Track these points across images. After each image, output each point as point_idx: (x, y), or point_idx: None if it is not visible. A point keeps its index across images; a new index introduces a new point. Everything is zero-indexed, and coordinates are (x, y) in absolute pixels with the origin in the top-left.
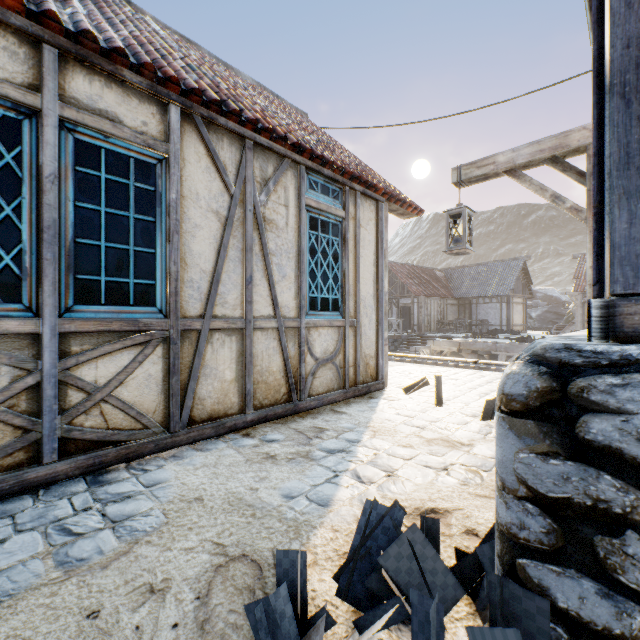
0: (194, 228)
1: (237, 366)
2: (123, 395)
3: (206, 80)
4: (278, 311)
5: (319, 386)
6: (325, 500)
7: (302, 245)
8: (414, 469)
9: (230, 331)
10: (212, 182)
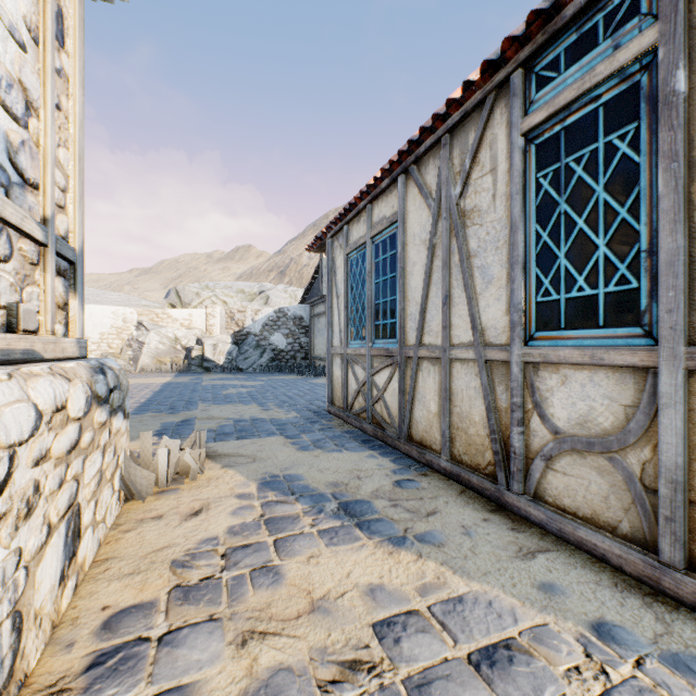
0: (413, 267)
1: (439, 400)
2: (386, 398)
3: None
4: (476, 336)
5: (563, 492)
6: (267, 483)
7: (513, 215)
8: (253, 533)
9: (434, 360)
10: (422, 215)
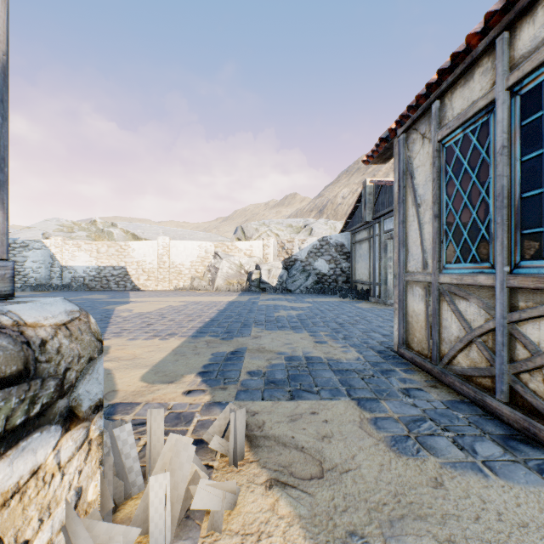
0: None
1: None
2: None
3: None
4: None
5: None
6: None
7: None
8: None
9: None
10: None
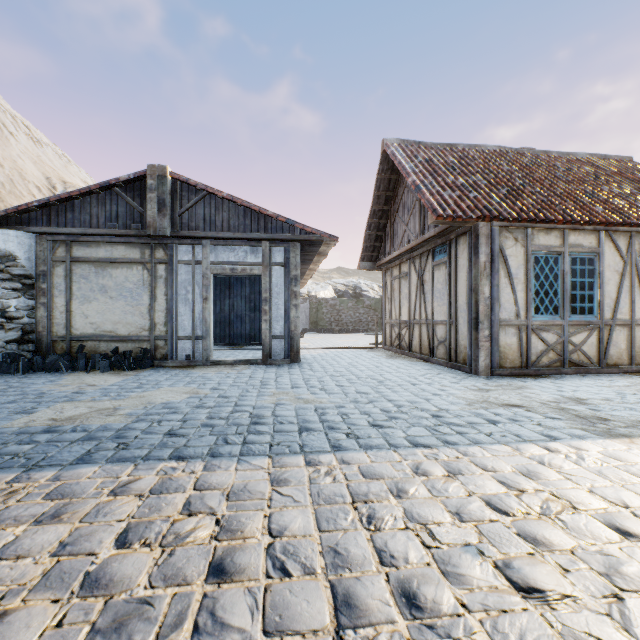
0: (607, 280)
1: (626, 343)
2: (583, 349)
3: (601, 204)
4: None
5: None
6: None
7: None
8: None
9: (623, 326)
10: (615, 258)
